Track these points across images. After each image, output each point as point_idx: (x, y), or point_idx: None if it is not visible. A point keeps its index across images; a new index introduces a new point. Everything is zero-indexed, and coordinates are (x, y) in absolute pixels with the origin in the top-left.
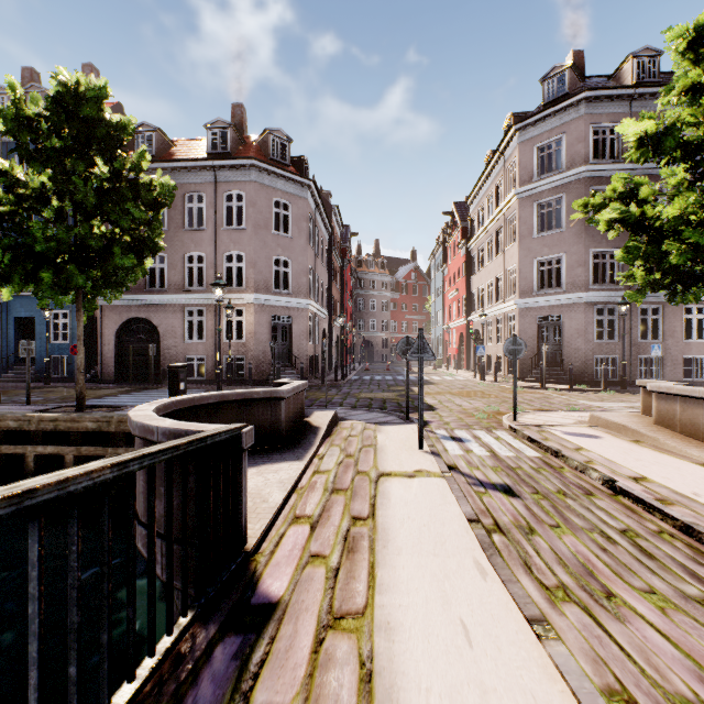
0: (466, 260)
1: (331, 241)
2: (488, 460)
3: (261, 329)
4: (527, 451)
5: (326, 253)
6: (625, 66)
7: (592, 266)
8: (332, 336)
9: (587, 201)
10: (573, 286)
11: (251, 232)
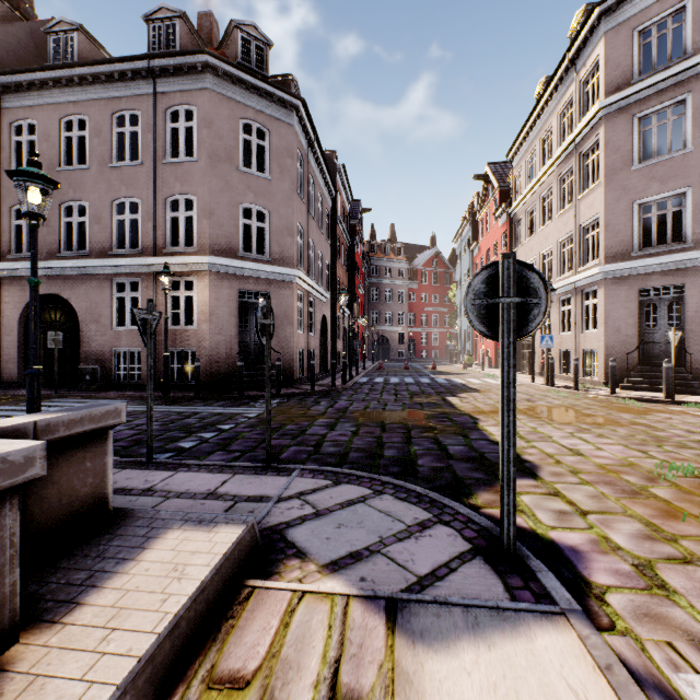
0: (508, 229)
1: (336, 209)
2: None
3: (221, 309)
4: None
5: (327, 220)
6: None
7: None
8: (337, 327)
9: None
10: None
11: (205, 165)
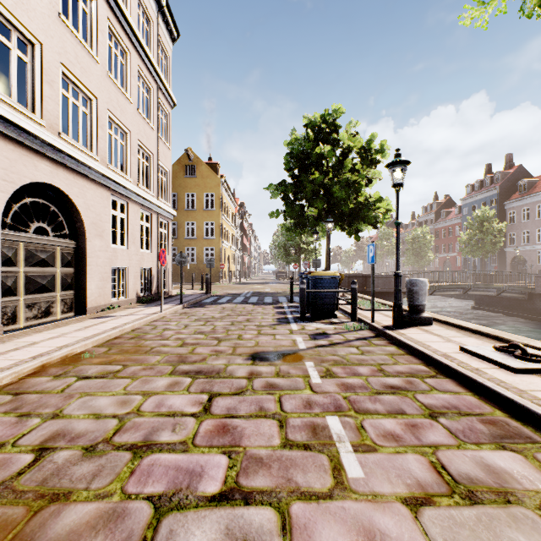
0: None
1: None
2: None
3: None
4: None
5: None
6: None
7: None
8: None
9: None
10: None
11: None
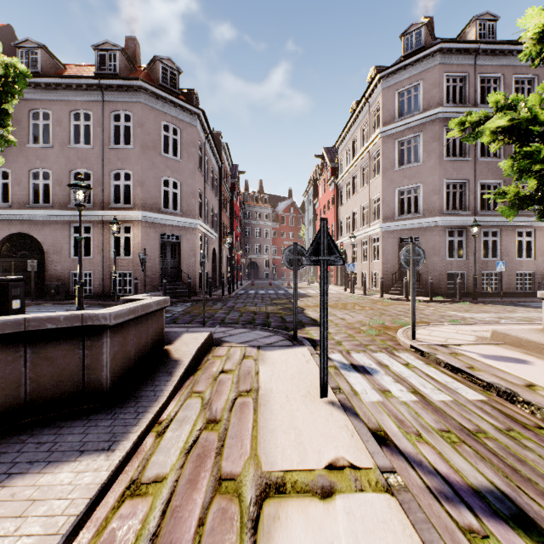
0: (335, 193)
1: (221, 173)
2: (424, 413)
3: (149, 246)
4: (461, 389)
5: (216, 183)
6: (469, 28)
7: (445, 195)
8: (222, 256)
9: (464, 119)
10: (429, 212)
11: (139, 152)
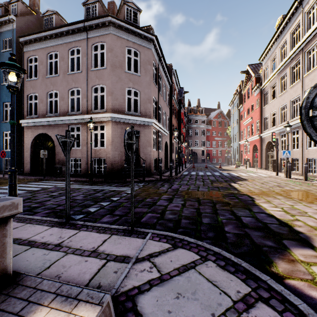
0: (260, 96)
1: (172, 91)
2: None
3: (116, 139)
4: None
5: (168, 96)
6: None
7: None
8: (172, 147)
9: None
10: None
11: (109, 70)
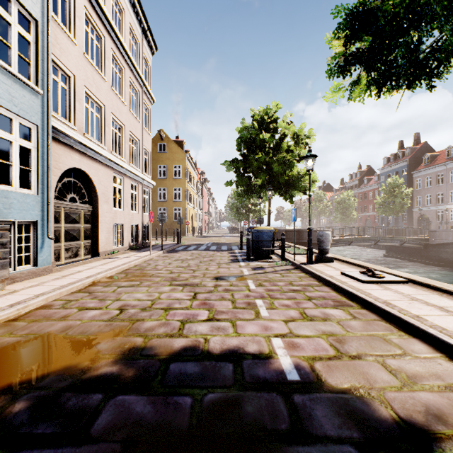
0: None
1: None
2: None
3: None
4: None
5: None
6: None
7: None
8: None
9: None
10: None
11: None
